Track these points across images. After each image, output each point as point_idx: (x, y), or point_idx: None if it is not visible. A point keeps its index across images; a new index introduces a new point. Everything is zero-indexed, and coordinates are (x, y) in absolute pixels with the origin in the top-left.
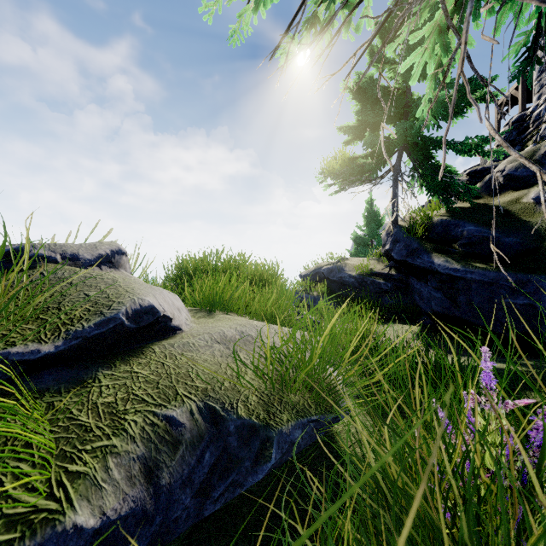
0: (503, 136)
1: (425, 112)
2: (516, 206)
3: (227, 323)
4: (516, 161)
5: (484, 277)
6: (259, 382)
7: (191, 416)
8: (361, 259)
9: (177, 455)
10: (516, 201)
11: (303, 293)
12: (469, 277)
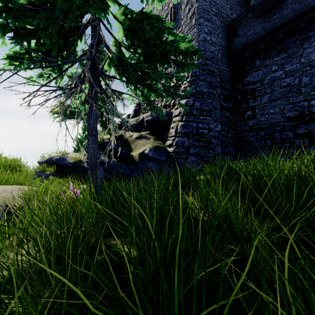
0: (135, 108)
1: (83, 117)
2: (130, 138)
3: (3, 187)
4: (133, 121)
5: (113, 164)
6: (21, 200)
7: (2, 206)
8: (76, 154)
9: (0, 213)
10: (131, 136)
11: (40, 173)
12: (110, 164)
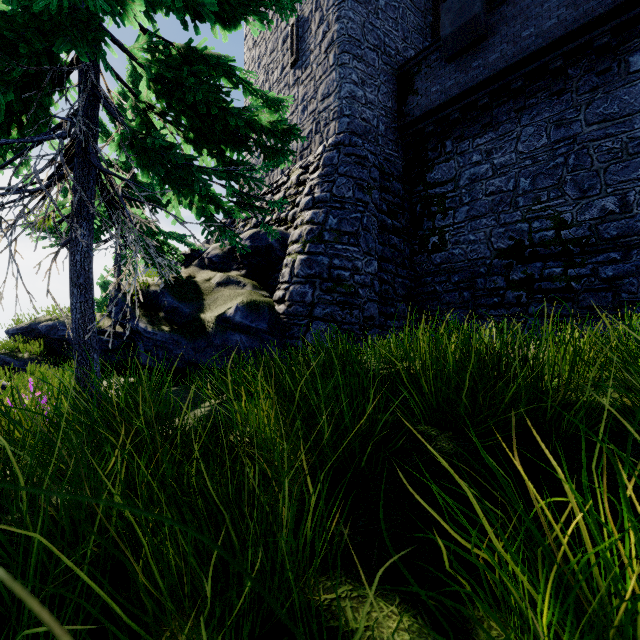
0: (224, 221)
1: None
2: (206, 285)
3: None
4: (216, 249)
5: (163, 338)
6: None
7: None
8: None
9: None
10: (209, 280)
11: (7, 357)
12: (155, 338)
